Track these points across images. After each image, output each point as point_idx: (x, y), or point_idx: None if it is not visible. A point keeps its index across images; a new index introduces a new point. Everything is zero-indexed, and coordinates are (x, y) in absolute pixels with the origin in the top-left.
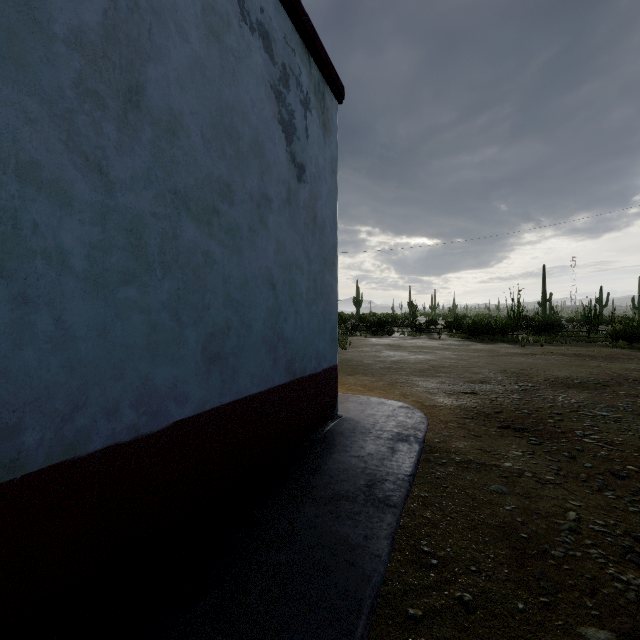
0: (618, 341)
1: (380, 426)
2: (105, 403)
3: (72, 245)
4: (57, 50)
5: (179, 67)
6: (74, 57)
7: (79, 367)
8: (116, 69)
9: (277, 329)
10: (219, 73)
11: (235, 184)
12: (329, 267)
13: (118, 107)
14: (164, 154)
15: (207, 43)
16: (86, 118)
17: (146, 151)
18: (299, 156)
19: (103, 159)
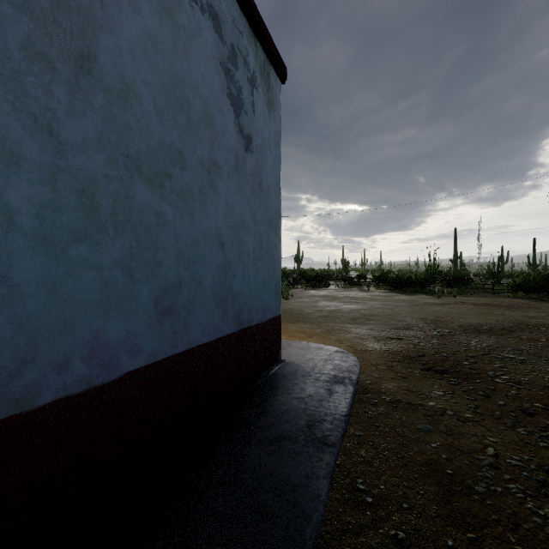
0: (517, 292)
1: (319, 369)
2: (55, 357)
3: (20, 204)
4: (3, 11)
5: (131, 38)
6: (22, 19)
7: (27, 323)
8: (67, 35)
9: (226, 284)
10: (171, 47)
11: (186, 151)
12: (273, 228)
13: (69, 72)
14: (116, 119)
15: (159, 18)
16: (35, 80)
17: (98, 116)
18: (246, 128)
19: (53, 121)
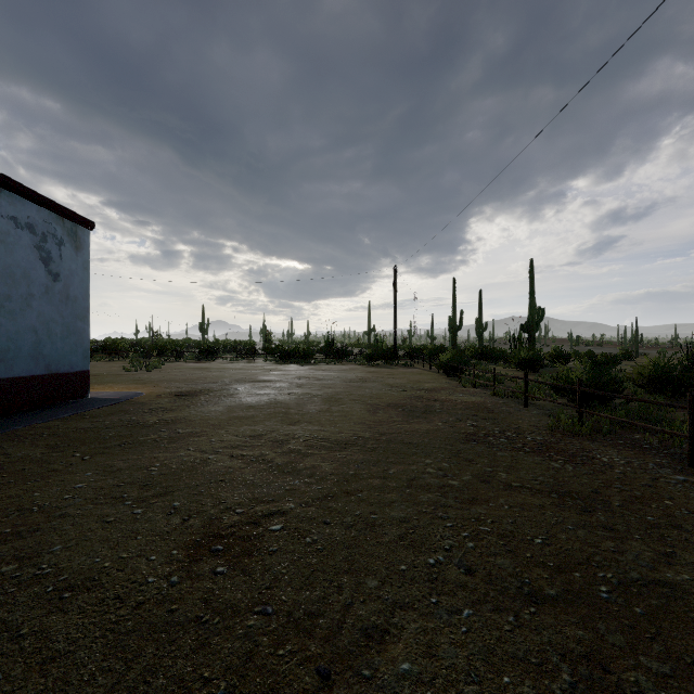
0: (369, 361)
1: (110, 398)
2: None
3: None
4: None
5: None
6: None
7: None
8: None
9: (39, 350)
10: (4, 255)
11: (13, 294)
12: (82, 319)
13: None
14: None
15: None
16: None
17: None
18: (55, 270)
19: None
